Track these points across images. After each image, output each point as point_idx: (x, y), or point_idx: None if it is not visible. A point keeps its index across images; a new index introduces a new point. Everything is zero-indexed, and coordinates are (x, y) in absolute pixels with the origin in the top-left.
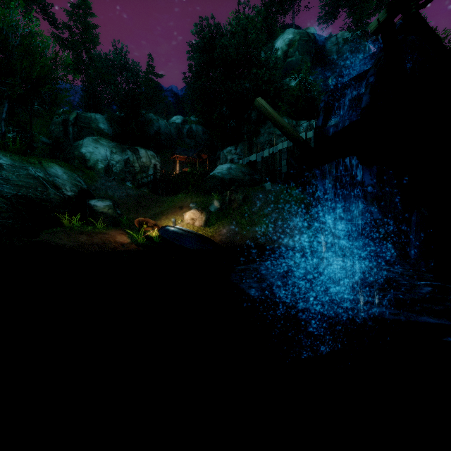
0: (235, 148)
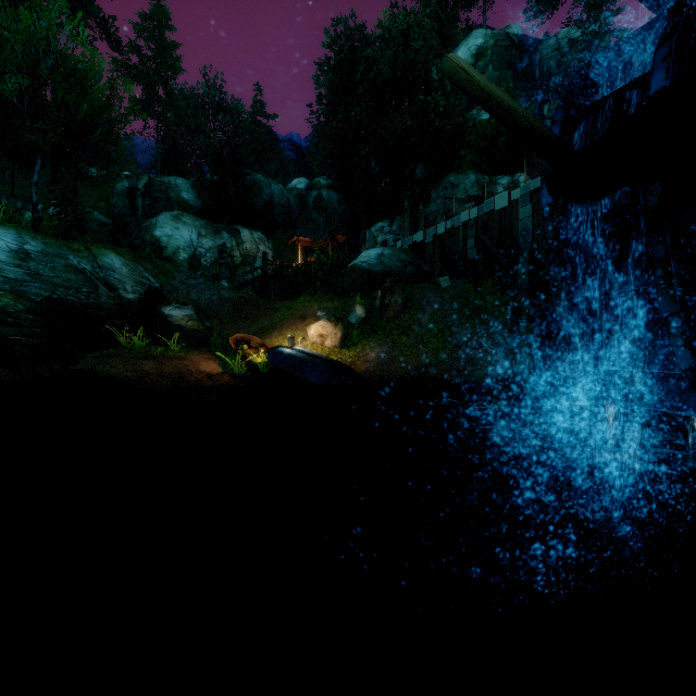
0: (389, 223)
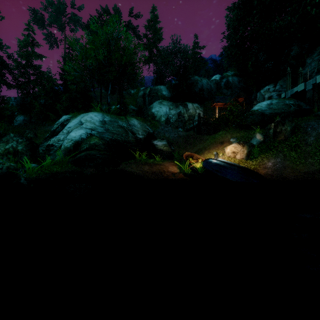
0: (273, 85)
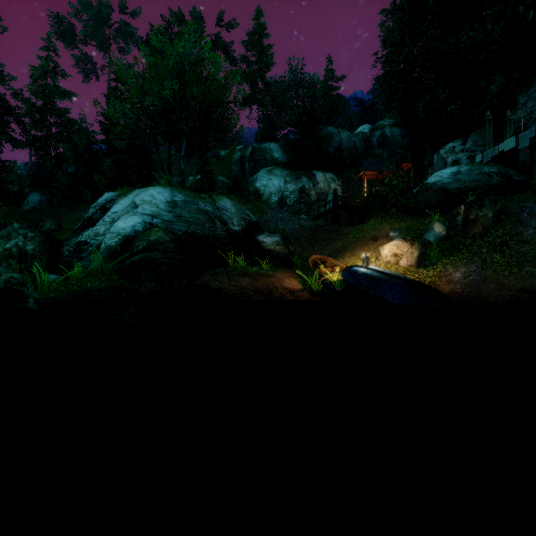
0: (461, 142)
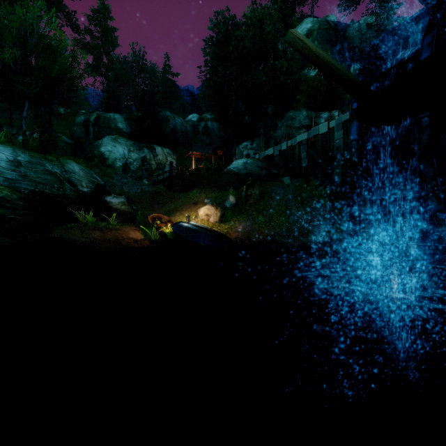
0: (250, 143)
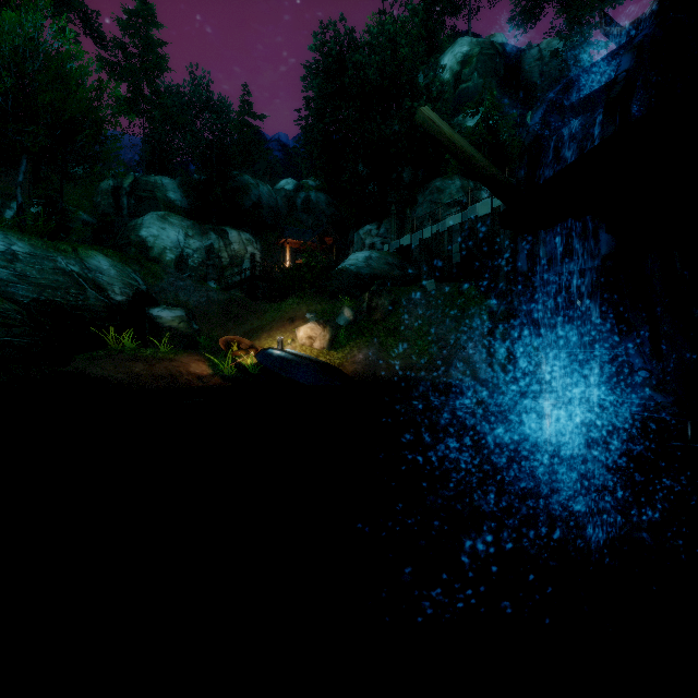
0: (376, 226)
